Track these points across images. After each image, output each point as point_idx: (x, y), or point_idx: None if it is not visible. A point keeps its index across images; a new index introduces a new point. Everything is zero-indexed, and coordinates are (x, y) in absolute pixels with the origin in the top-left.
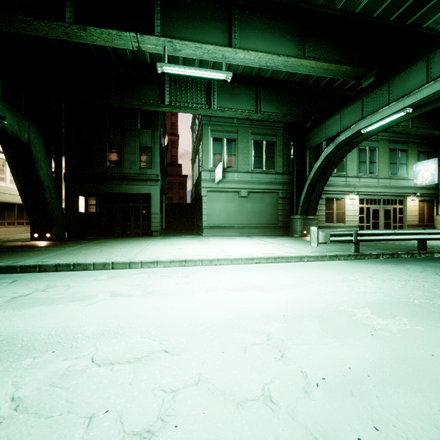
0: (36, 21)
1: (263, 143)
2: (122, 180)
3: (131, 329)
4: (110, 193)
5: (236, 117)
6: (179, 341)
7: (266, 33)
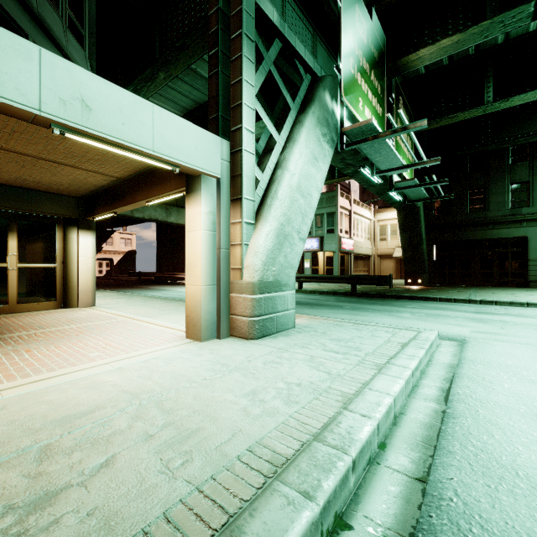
0: (461, 113)
1: None
2: (486, 225)
3: None
4: (468, 240)
5: None
6: None
7: None
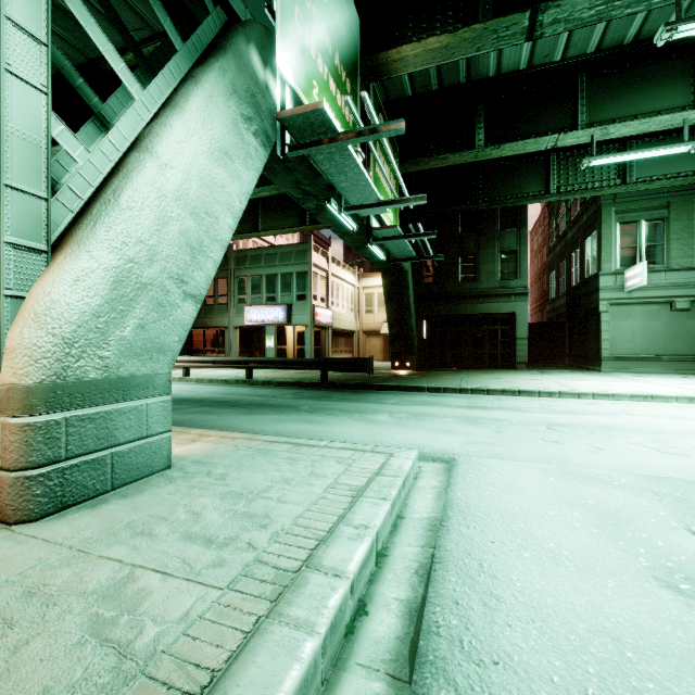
0: (451, 155)
1: None
2: (477, 297)
3: None
4: (459, 315)
5: (671, 185)
6: None
7: None
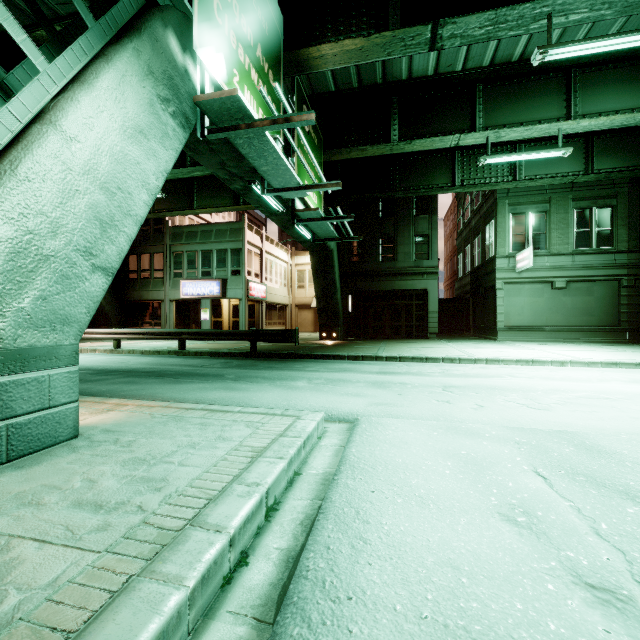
0: (370, 147)
1: (592, 210)
2: (396, 275)
3: (572, 390)
4: (380, 290)
5: (551, 184)
6: (622, 396)
7: (621, 86)
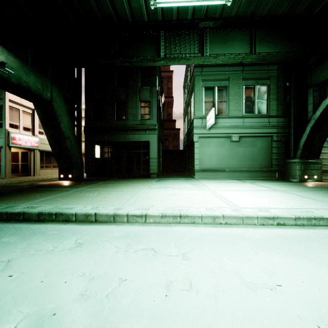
0: None
1: (255, 87)
2: (126, 130)
3: None
4: (117, 142)
5: (228, 62)
6: None
7: None
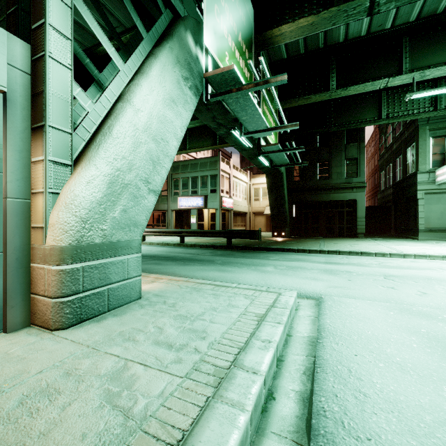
0: (313, 96)
1: None
2: (330, 190)
3: None
4: (317, 201)
5: None
6: None
7: None
